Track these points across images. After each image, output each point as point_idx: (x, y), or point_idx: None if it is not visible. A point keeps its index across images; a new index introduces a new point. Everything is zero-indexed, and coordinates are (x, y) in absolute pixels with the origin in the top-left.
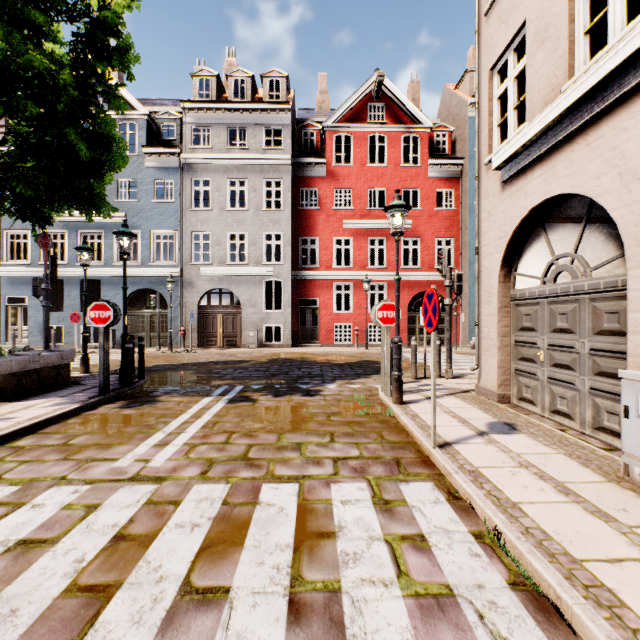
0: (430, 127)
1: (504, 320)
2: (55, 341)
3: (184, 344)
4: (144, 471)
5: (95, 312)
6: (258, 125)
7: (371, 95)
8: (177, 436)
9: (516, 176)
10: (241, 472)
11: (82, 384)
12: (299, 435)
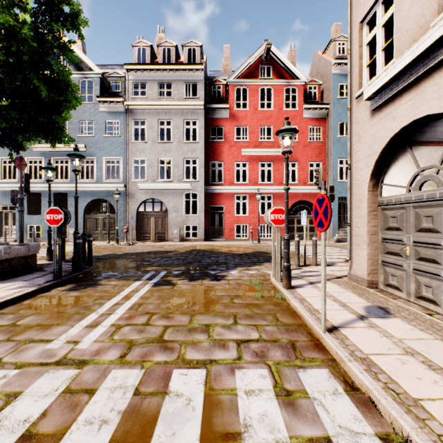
0: (305, 81)
1: (372, 221)
2: (34, 236)
3: (126, 239)
4: (71, 354)
5: (50, 215)
6: (180, 81)
7: (262, 59)
8: (107, 317)
9: (385, 104)
10: (155, 356)
11: (44, 270)
12: (208, 317)
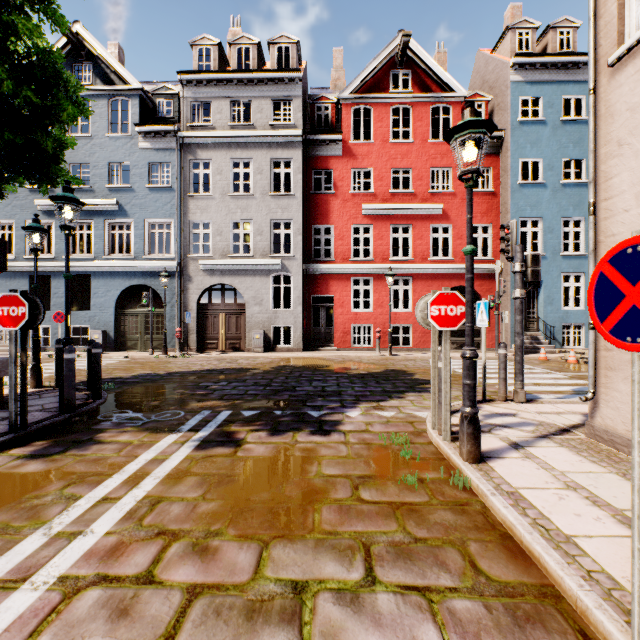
0: (464, 95)
1: None
2: None
3: (180, 347)
4: None
5: (2, 308)
6: (265, 97)
7: (394, 61)
8: (61, 548)
9: None
10: None
11: None
12: (301, 551)
